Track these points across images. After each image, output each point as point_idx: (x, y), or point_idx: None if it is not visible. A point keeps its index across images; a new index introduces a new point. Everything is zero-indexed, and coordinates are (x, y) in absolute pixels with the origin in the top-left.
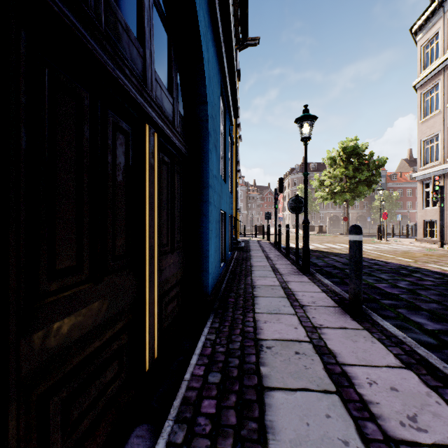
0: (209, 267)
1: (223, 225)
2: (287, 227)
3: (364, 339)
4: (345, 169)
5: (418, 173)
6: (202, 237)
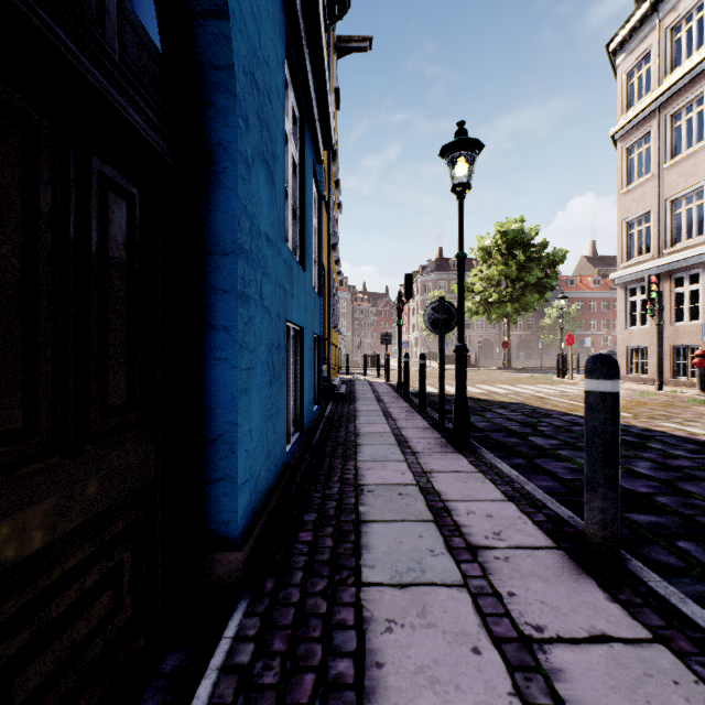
0: (240, 467)
1: (299, 355)
2: (421, 358)
3: (680, 693)
4: (505, 266)
5: (619, 273)
6: (219, 388)
